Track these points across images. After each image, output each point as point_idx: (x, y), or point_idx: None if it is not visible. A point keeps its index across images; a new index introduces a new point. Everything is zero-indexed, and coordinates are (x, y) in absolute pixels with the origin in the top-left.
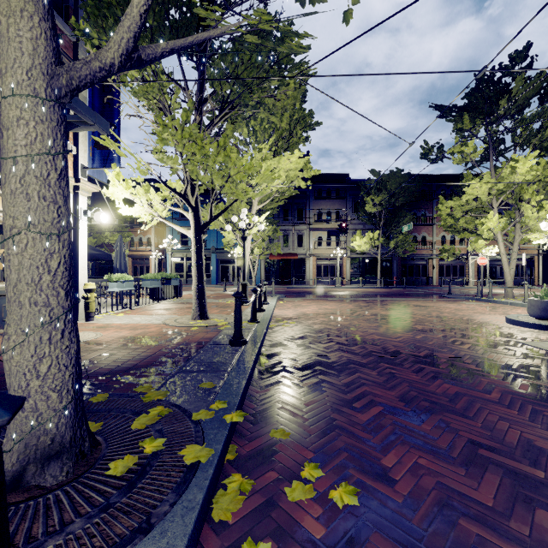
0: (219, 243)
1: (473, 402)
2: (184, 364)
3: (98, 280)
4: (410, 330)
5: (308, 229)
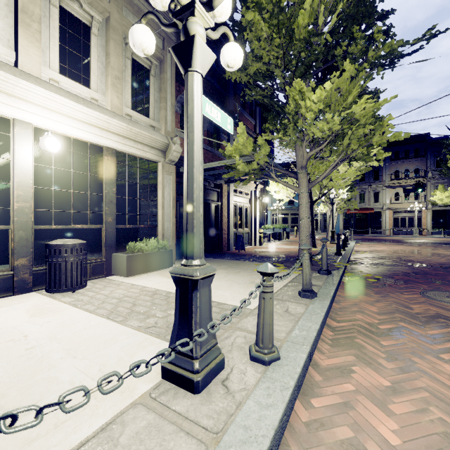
0: None
1: (447, 275)
2: (320, 257)
3: (261, 228)
4: None
5: (384, 187)
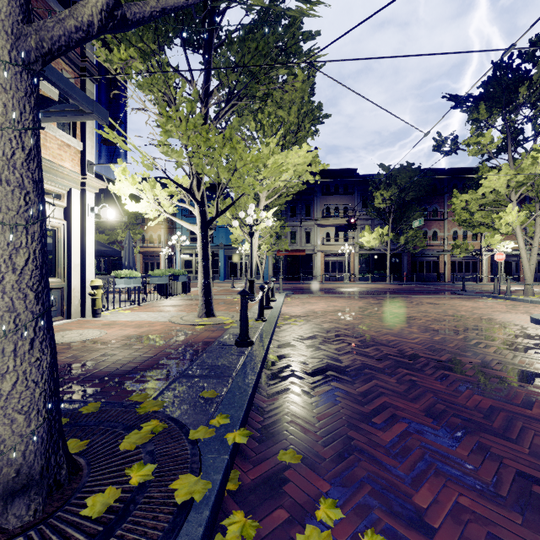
0: (227, 240)
1: (513, 419)
2: (186, 367)
3: (105, 276)
4: (427, 330)
5: (316, 225)
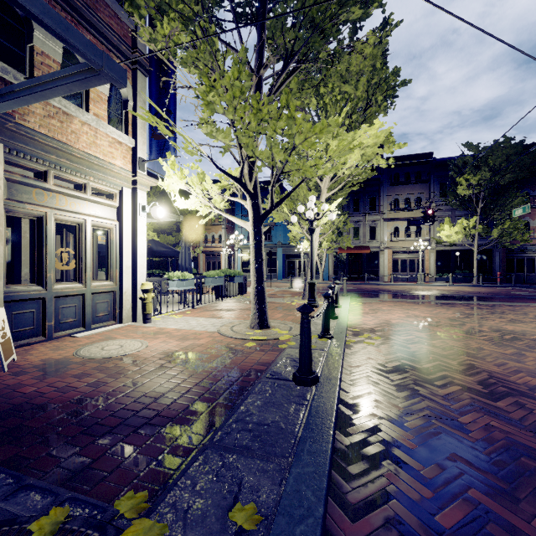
0: (285, 238)
1: None
2: (221, 423)
3: (157, 279)
4: None
5: (382, 220)
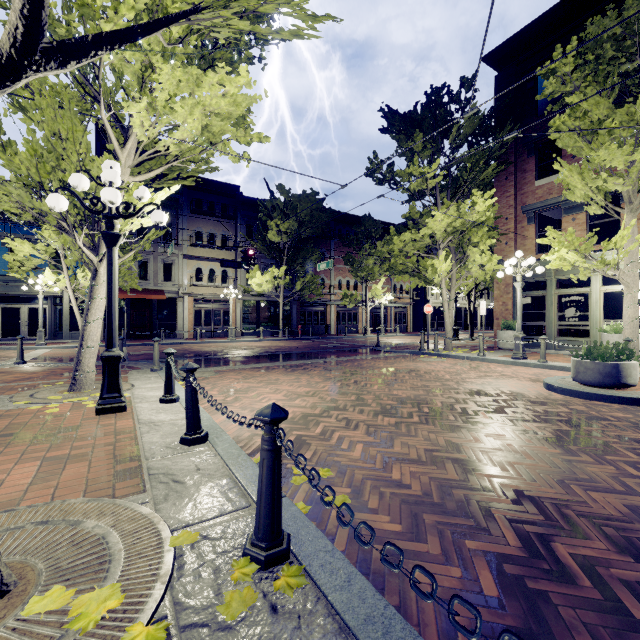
0: None
1: None
2: None
3: None
4: (552, 442)
5: (181, 256)
